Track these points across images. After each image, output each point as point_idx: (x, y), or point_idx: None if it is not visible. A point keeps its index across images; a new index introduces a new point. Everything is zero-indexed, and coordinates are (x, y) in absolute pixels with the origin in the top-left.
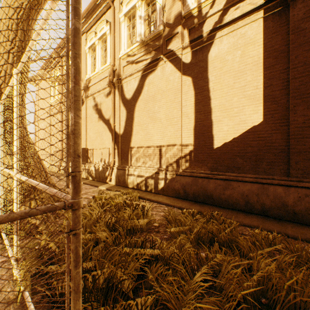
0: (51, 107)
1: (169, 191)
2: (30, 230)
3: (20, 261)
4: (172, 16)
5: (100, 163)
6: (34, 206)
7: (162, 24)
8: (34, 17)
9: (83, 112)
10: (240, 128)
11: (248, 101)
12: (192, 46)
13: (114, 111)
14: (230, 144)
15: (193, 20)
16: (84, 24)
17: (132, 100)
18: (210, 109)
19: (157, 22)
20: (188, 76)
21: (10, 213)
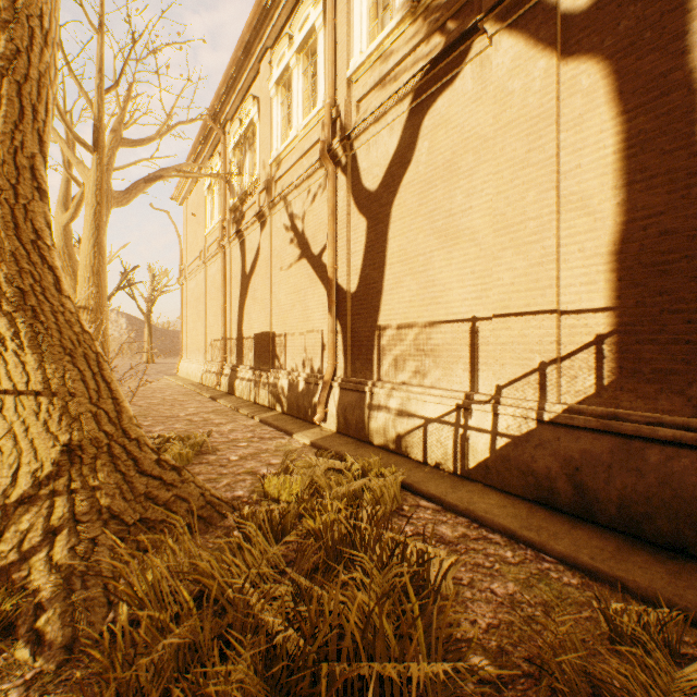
0: (206, 243)
1: (508, 476)
2: (16, 620)
3: None
4: None
5: (301, 370)
6: (62, 517)
7: None
8: None
9: (264, 245)
10: None
11: None
12: None
13: (333, 230)
14: None
15: None
16: (265, 26)
17: (382, 190)
18: None
19: None
20: (588, 58)
21: None
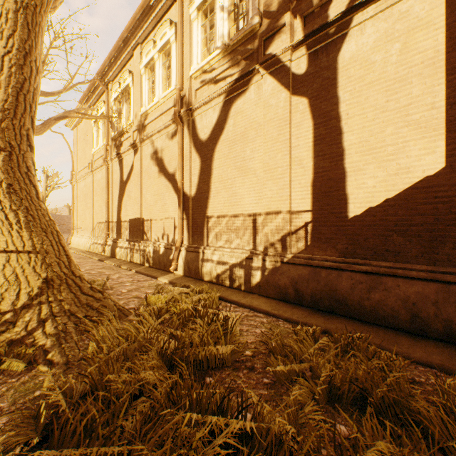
0: (93, 158)
1: (269, 289)
2: (35, 357)
3: (2, 423)
4: None
5: (161, 241)
6: (46, 314)
7: (257, 15)
8: (45, 1)
9: (136, 164)
10: (398, 182)
11: (415, 132)
12: (309, 45)
13: (181, 161)
14: (379, 209)
15: (310, 0)
16: (138, 30)
17: (209, 142)
18: (342, 149)
19: (249, 13)
20: (302, 97)
21: None
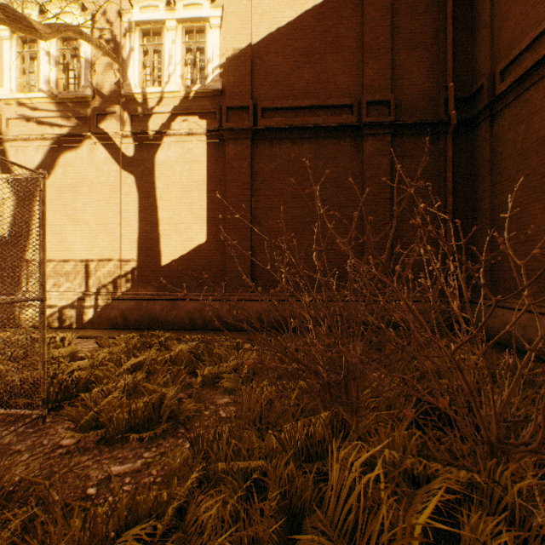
0: None
1: (102, 322)
2: None
3: None
4: (107, 86)
5: None
6: None
7: (91, 88)
8: None
9: None
10: (188, 245)
11: (195, 219)
12: (136, 139)
13: None
14: (179, 261)
15: (137, 105)
16: None
17: (30, 182)
18: (158, 220)
19: (82, 79)
20: (131, 174)
21: (20, 299)
